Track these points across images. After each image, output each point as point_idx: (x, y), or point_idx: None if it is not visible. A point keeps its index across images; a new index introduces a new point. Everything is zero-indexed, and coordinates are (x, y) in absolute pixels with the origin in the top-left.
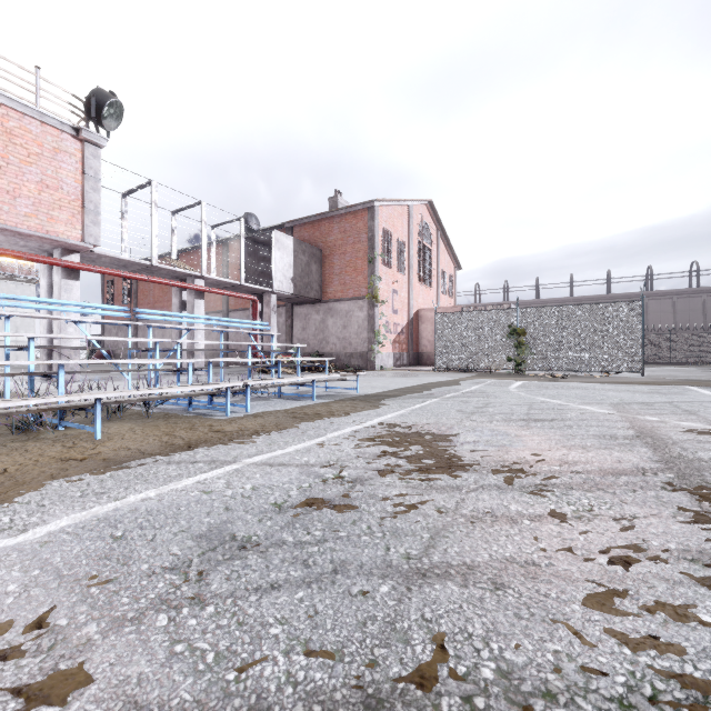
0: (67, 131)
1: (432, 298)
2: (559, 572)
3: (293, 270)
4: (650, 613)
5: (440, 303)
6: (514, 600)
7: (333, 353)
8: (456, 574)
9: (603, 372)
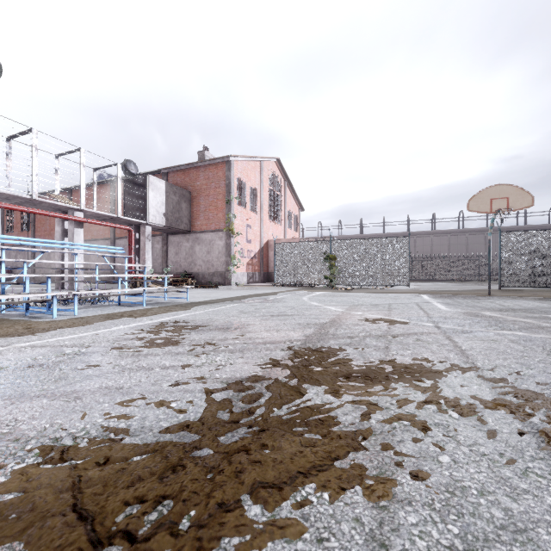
0: None
1: (280, 231)
2: (128, 391)
3: (166, 207)
4: (147, 405)
5: (287, 236)
6: (74, 404)
7: (200, 273)
8: (59, 396)
9: (389, 286)
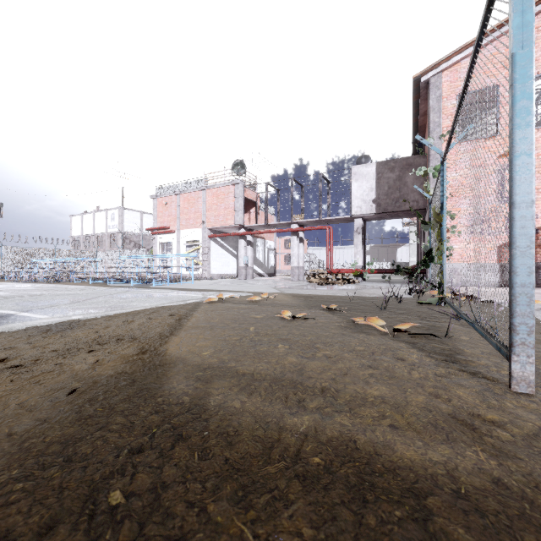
0: (230, 185)
1: None
2: None
3: (376, 192)
4: None
5: None
6: None
7: None
8: None
9: None
